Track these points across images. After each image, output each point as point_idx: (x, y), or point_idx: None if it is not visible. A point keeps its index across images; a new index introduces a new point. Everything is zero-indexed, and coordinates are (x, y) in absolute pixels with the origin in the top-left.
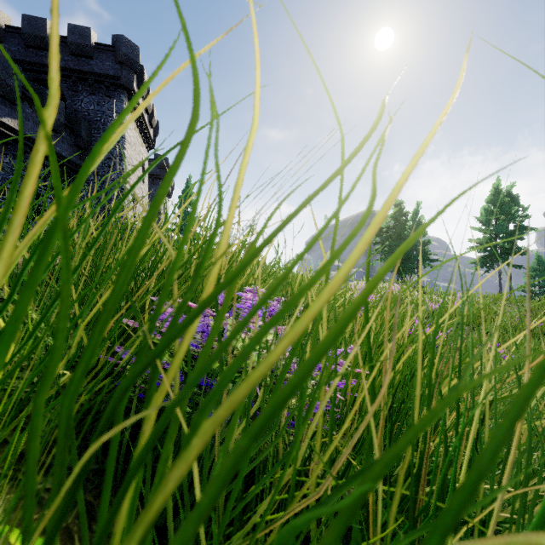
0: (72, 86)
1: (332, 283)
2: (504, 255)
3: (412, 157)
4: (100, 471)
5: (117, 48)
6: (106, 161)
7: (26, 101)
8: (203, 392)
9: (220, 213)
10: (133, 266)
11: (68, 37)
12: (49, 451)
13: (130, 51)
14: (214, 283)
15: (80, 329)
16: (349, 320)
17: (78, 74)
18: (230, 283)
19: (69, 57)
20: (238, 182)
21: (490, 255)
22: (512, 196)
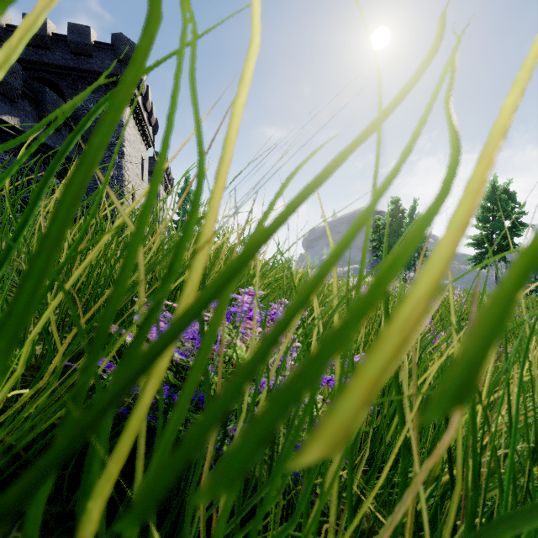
0: (72, 84)
1: (414, 300)
2: (501, 252)
3: (518, 85)
4: (64, 514)
5: (117, 46)
6: (105, 158)
7: (26, 99)
8: (195, 407)
9: (201, 179)
10: (40, 265)
11: (68, 36)
12: (4, 489)
13: (129, 50)
14: (190, 292)
15: (26, 347)
16: (468, 387)
17: (78, 72)
18: (211, 299)
19: (69, 56)
20: (229, 130)
21: (487, 251)
22: (508, 193)
